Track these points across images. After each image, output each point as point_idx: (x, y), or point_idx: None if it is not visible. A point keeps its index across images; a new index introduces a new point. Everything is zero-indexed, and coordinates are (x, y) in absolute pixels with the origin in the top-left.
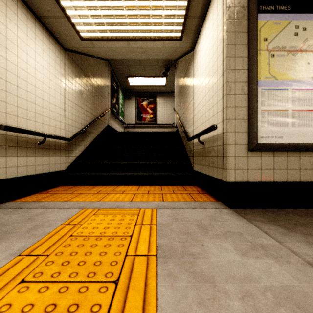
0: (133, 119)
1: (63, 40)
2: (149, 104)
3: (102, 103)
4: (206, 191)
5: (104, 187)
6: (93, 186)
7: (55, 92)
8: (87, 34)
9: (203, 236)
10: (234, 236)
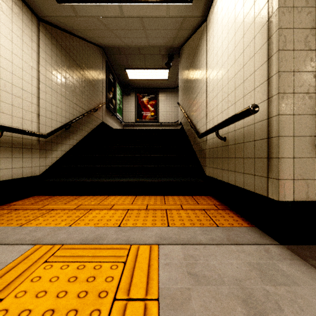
0: (133, 117)
1: (35, 4)
2: (150, 100)
3: (95, 96)
4: (226, 206)
5: (89, 197)
6: (75, 196)
7: (22, 71)
8: None
9: None
10: None
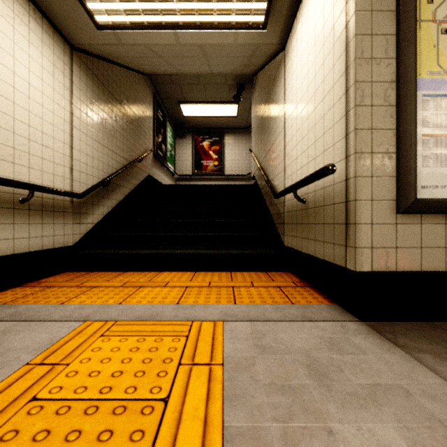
0: (189, 168)
1: (69, 31)
2: (212, 145)
3: (139, 142)
4: (308, 283)
5: (137, 273)
6: (118, 272)
7: (53, 115)
8: (107, 19)
9: (326, 401)
10: (395, 400)
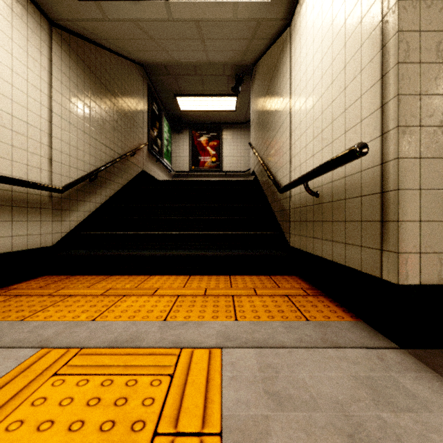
0: (186, 164)
1: (46, 2)
2: (210, 140)
3: (132, 134)
4: (320, 290)
5: (123, 278)
6: (103, 276)
7: (27, 97)
8: None
9: None
10: None
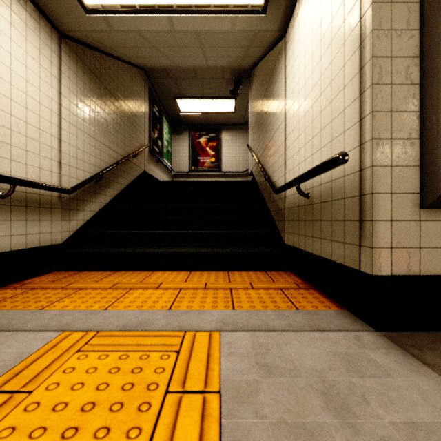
0: (186, 164)
1: (56, 16)
2: (209, 141)
3: (134, 136)
4: (311, 284)
5: (128, 273)
6: (109, 272)
7: (39, 105)
8: (96, 1)
9: None
10: None
